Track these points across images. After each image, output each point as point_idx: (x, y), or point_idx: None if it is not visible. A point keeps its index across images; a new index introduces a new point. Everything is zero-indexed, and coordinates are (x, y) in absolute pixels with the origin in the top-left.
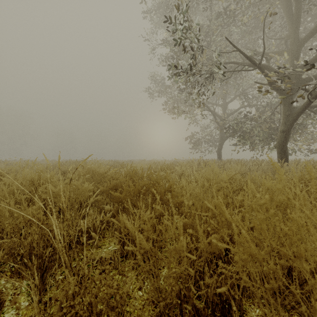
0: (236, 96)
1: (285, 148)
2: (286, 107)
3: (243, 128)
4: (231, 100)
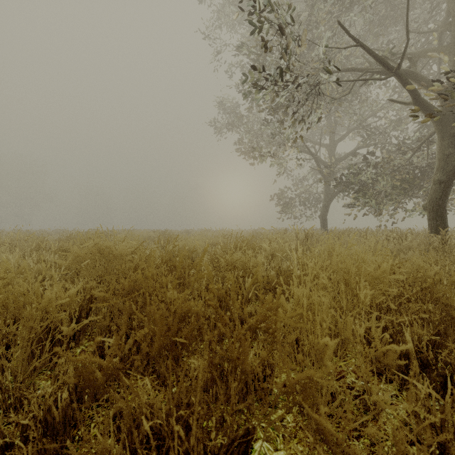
0: (350, 131)
1: (443, 210)
2: (445, 141)
3: (364, 180)
4: (342, 137)
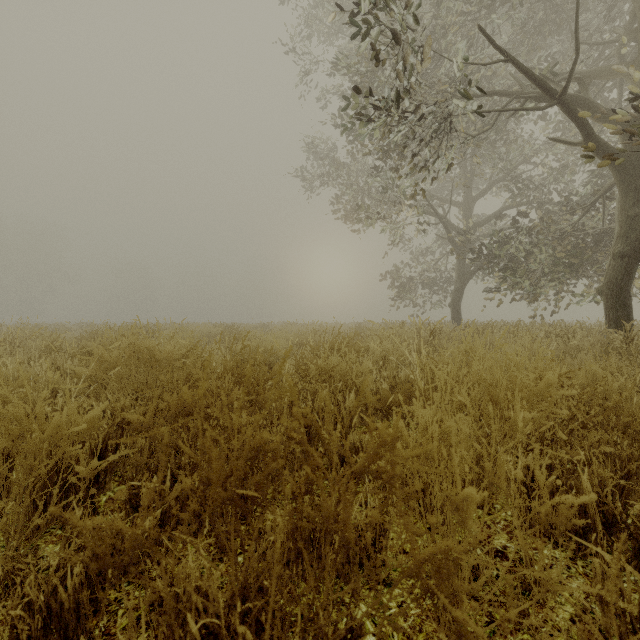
0: (493, 184)
1: (626, 295)
2: (629, 198)
3: (514, 253)
4: (483, 192)
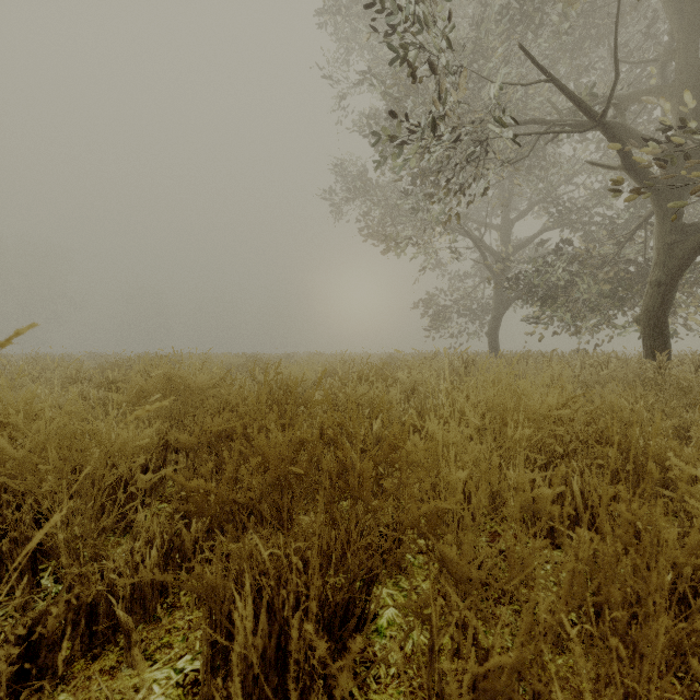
0: (532, 205)
1: (663, 324)
2: (667, 225)
3: (553, 279)
4: (522, 214)
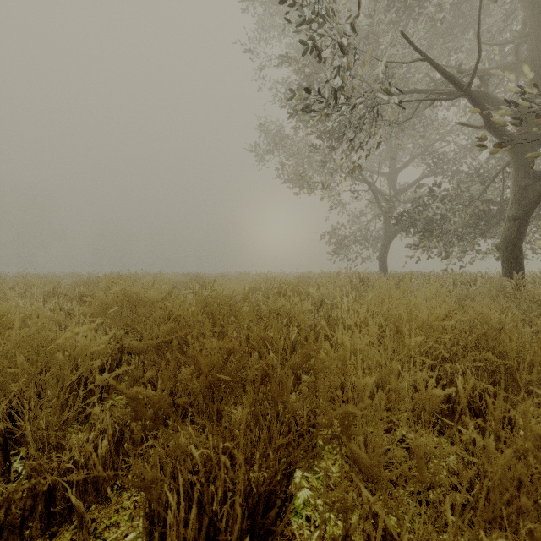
0: (413, 157)
1: (518, 250)
2: (521, 171)
3: (430, 215)
4: (405, 165)
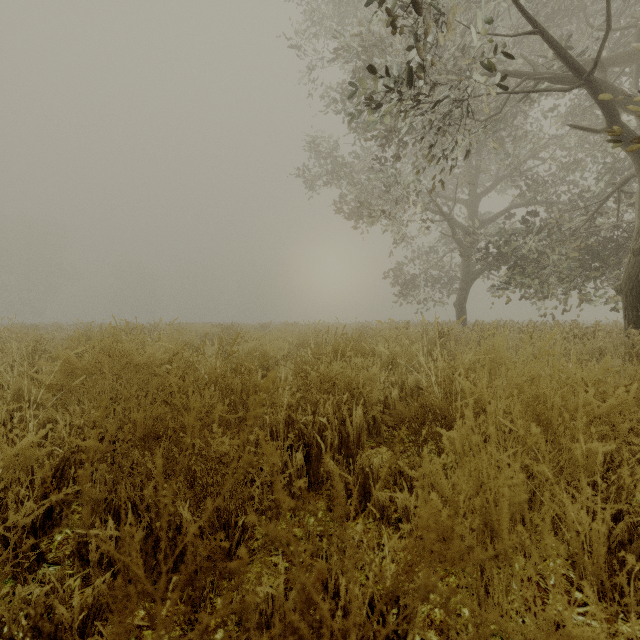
0: (499, 180)
1: None
2: None
3: (522, 250)
4: (489, 189)
